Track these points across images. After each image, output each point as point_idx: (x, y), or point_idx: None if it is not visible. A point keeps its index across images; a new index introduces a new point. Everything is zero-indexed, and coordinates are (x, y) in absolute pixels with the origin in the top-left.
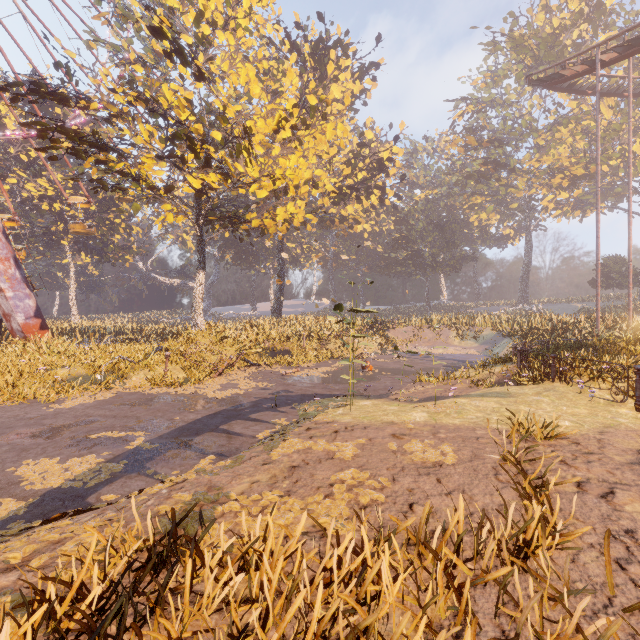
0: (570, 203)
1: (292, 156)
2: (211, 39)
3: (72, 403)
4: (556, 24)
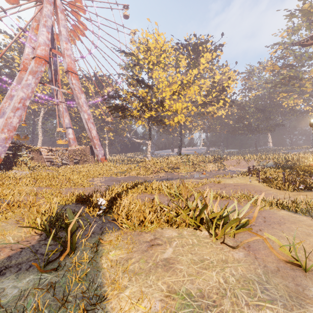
0: None
1: (177, 104)
2: (152, 68)
3: (120, 177)
4: None
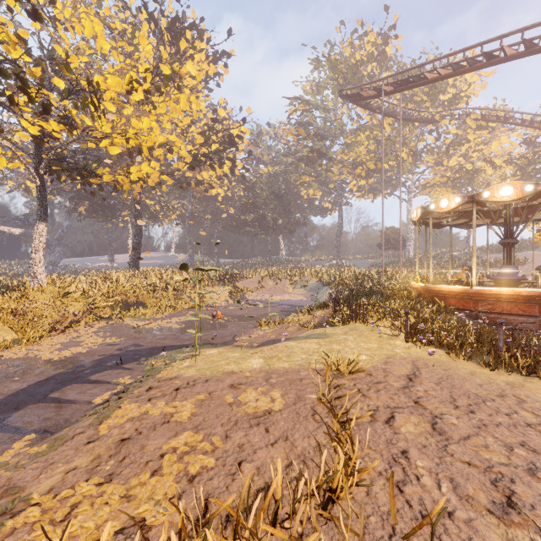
0: (366, 188)
1: (145, 118)
2: None
3: None
4: (358, 58)
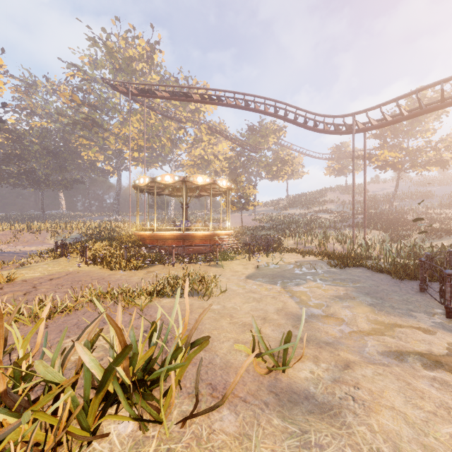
0: (141, 159)
1: None
2: None
3: None
4: (131, 54)
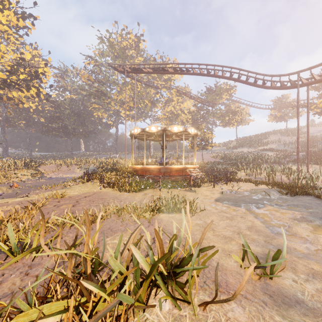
0: (131, 116)
1: None
2: None
3: None
4: (125, 45)
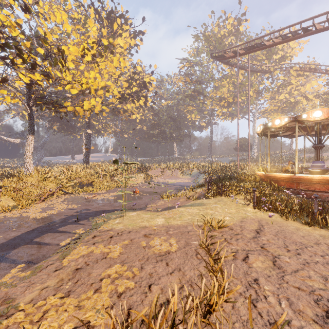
0: (227, 113)
1: (92, 71)
2: None
3: None
4: (222, 33)
